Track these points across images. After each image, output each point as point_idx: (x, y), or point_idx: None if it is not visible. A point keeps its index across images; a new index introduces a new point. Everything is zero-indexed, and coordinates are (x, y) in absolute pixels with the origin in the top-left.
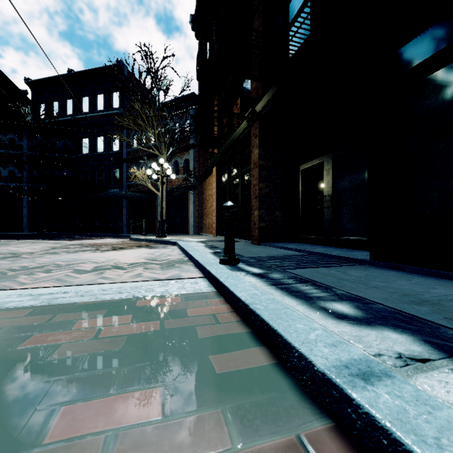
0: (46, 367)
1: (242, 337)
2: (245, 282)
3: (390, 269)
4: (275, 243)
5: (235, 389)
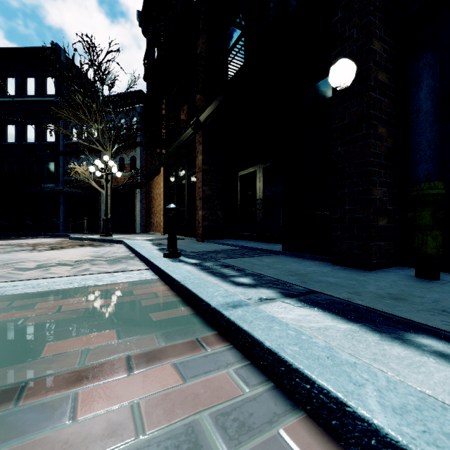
0: (23, 329)
1: (174, 303)
2: (182, 269)
3: (294, 257)
4: (217, 240)
5: (165, 326)
